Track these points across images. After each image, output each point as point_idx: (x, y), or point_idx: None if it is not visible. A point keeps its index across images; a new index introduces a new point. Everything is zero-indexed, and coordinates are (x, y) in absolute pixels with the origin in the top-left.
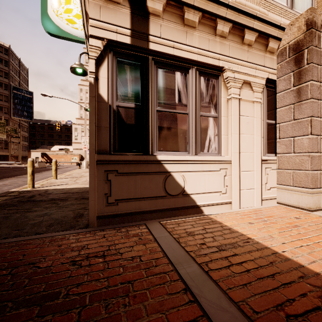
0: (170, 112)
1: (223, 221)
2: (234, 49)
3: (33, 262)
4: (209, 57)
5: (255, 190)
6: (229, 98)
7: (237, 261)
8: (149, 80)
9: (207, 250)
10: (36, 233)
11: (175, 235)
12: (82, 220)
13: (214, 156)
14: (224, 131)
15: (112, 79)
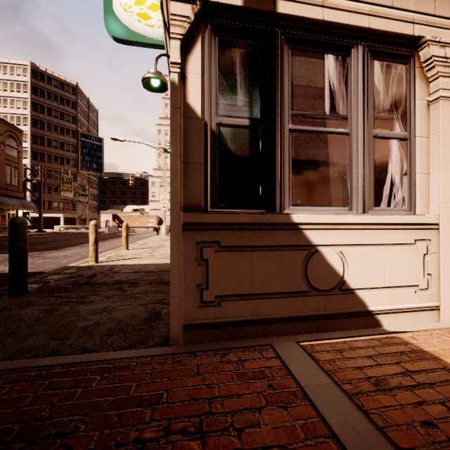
0: (314, 133)
1: (439, 353)
2: None
3: (63, 430)
4: (392, 20)
5: None
6: (433, 100)
7: None
8: (275, 73)
9: None
10: (84, 350)
11: (345, 385)
12: (158, 326)
13: (402, 215)
14: (421, 165)
15: (210, 76)
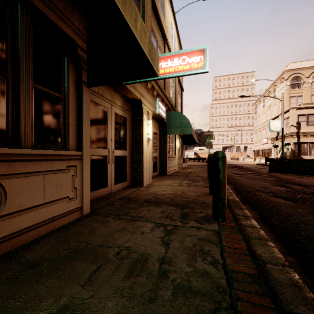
0: (303, 150)
1: None
2: None
3: None
4: (312, 141)
5: None
6: None
7: None
8: (300, 146)
9: None
10: None
11: None
12: None
13: (313, 156)
14: None
15: (294, 147)
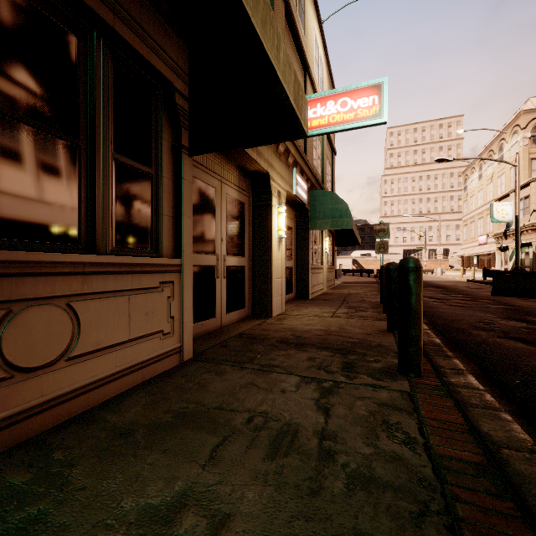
0: None
1: None
2: None
3: None
4: None
5: None
6: None
7: None
8: None
9: None
10: None
11: None
12: None
13: None
14: None
15: None
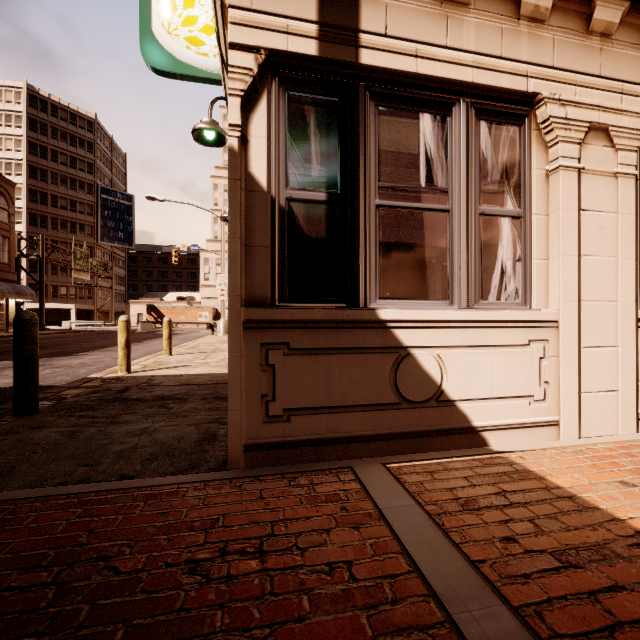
0: (407, 209)
1: (545, 473)
2: (564, 47)
3: (106, 554)
4: (501, 73)
5: (621, 395)
6: (552, 170)
7: (631, 614)
8: (358, 136)
9: (528, 563)
10: (122, 476)
11: (429, 506)
12: (214, 449)
13: (513, 311)
14: (539, 248)
15: (278, 140)
